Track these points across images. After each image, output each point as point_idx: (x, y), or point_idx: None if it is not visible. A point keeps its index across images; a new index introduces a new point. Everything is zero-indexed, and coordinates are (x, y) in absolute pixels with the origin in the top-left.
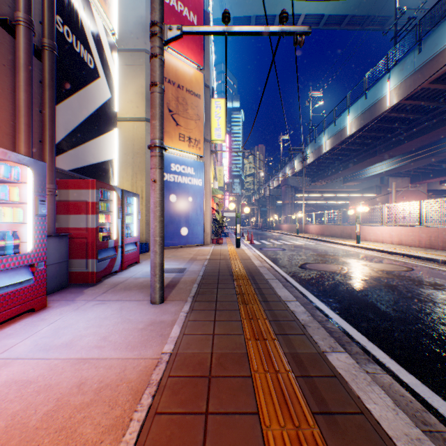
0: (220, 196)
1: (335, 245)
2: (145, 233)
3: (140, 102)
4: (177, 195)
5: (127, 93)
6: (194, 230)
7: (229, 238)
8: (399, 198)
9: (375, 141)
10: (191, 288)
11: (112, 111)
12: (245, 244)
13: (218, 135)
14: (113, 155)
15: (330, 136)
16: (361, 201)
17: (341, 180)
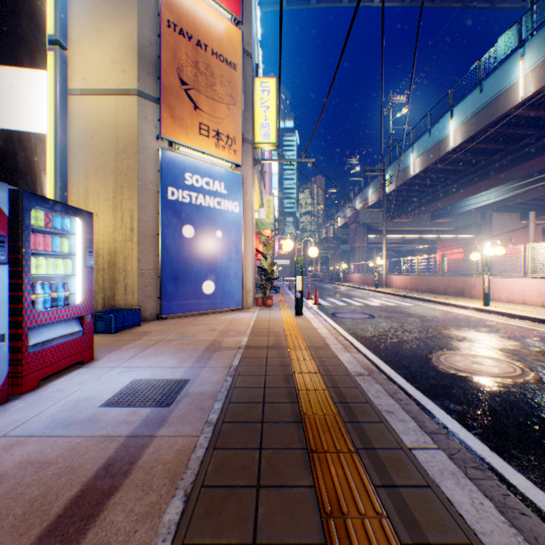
0: (269, 234)
1: (446, 308)
2: (137, 291)
3: (128, 62)
4: (195, 226)
5: (106, 47)
6: (225, 285)
7: (282, 295)
8: (506, 240)
9: (488, 157)
10: (146, 542)
11: (26, 24)
12: (307, 305)
13: (265, 135)
14: (32, 123)
15: (422, 152)
16: (453, 243)
17: (447, 210)
